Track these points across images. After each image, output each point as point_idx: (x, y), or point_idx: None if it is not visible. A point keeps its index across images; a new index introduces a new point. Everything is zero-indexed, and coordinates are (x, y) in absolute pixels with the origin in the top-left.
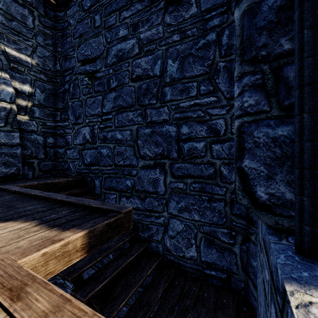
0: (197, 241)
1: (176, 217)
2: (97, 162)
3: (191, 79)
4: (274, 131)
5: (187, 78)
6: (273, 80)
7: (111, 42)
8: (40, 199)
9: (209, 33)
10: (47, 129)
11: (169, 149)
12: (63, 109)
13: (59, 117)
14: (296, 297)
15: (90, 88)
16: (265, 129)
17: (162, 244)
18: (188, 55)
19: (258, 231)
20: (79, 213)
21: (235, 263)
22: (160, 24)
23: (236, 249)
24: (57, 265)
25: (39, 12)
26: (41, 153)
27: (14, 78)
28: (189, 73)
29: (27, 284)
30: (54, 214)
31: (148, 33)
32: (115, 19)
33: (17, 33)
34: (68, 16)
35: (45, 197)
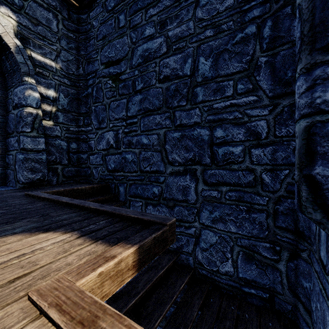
0: (234, 255)
1: (209, 228)
2: (121, 168)
3: (227, 78)
4: None
5: (222, 77)
6: None
7: (136, 42)
8: (72, 207)
9: (248, 26)
10: (70, 134)
11: (201, 154)
12: (86, 113)
13: (82, 122)
14: None
15: (114, 91)
16: None
17: (193, 256)
18: (222, 52)
19: (315, 248)
20: (118, 224)
21: (279, 282)
22: (190, 19)
23: (281, 266)
24: (111, 286)
25: (62, 16)
26: (65, 158)
27: (40, 83)
28: (224, 71)
29: (98, 317)
30: (92, 225)
31: (177, 30)
32: (140, 18)
33: (42, 38)
34: (91, 18)
35: (78, 204)
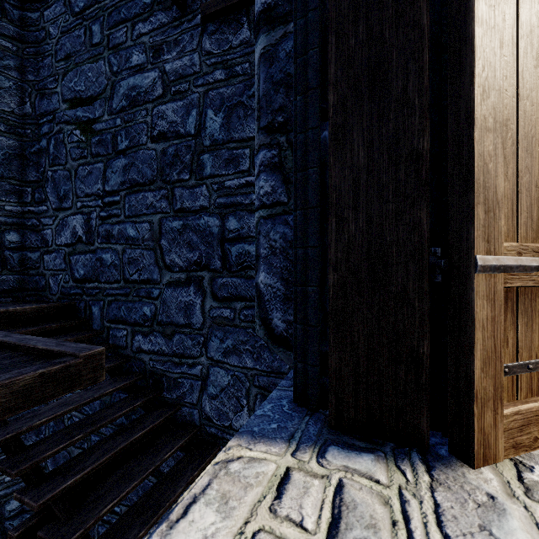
0: (250, 401)
1: (219, 364)
2: (95, 276)
3: (242, 144)
4: (292, 232)
5: (236, 142)
6: (291, 158)
7: (119, 73)
8: None
9: None
10: (6, 217)
11: (209, 255)
12: (37, 182)
13: (31, 197)
14: (229, 452)
15: (83, 149)
16: (282, 229)
17: (198, 408)
18: (236, 105)
19: None
20: (10, 361)
21: None
22: (195, 50)
23: None
24: None
25: None
26: None
27: None
28: (239, 134)
29: None
30: None
31: (177, 63)
32: (124, 35)
33: None
34: (46, 20)
35: None
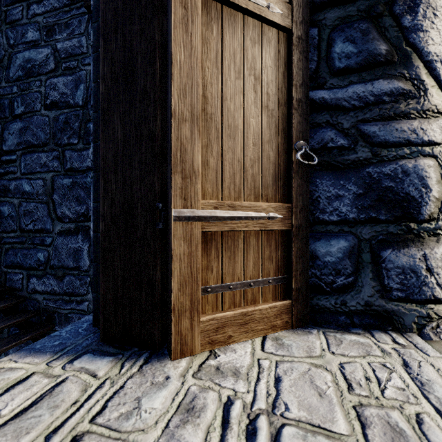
0: None
1: None
2: None
3: None
4: None
5: None
6: None
7: (15, 46)
8: None
9: None
10: None
11: None
12: None
13: None
14: None
15: None
16: None
17: None
18: None
19: None
20: None
21: None
22: (83, 34)
23: None
24: None
25: None
26: None
27: None
28: None
29: None
30: None
31: (67, 43)
32: (20, 13)
33: None
34: None
35: None
